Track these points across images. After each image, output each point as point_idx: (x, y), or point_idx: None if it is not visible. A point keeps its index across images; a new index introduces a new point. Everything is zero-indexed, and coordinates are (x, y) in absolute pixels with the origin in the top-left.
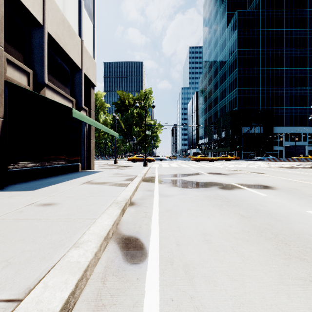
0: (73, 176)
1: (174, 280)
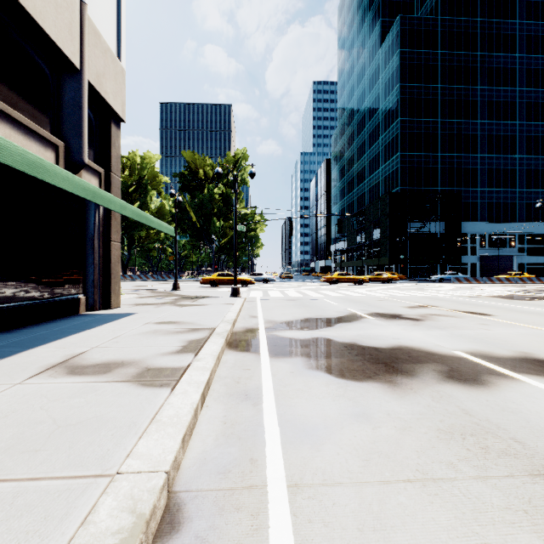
0: (46, 333)
1: None
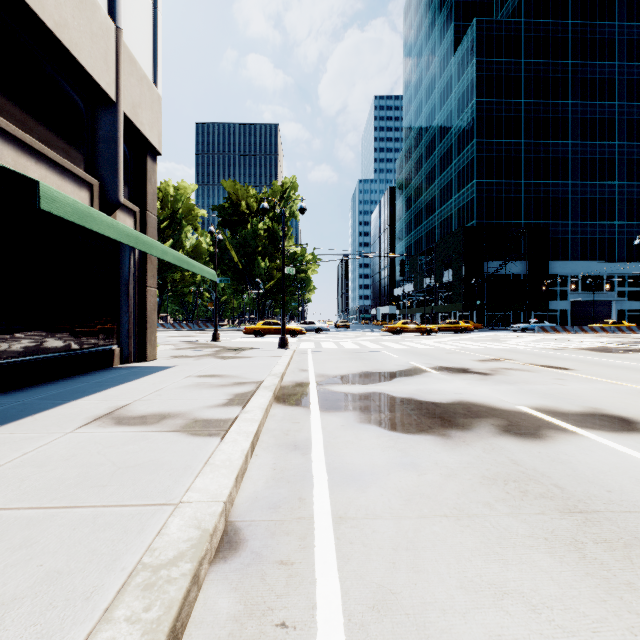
0: (84, 386)
1: None
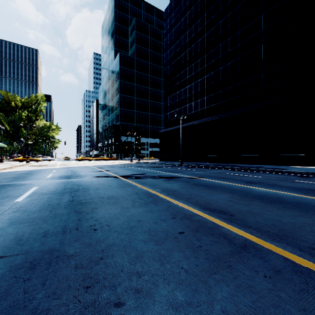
0: None
1: (18, 169)
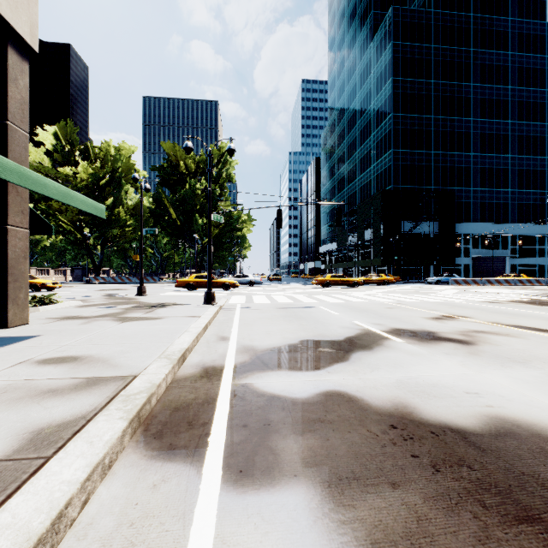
0: None
1: None
